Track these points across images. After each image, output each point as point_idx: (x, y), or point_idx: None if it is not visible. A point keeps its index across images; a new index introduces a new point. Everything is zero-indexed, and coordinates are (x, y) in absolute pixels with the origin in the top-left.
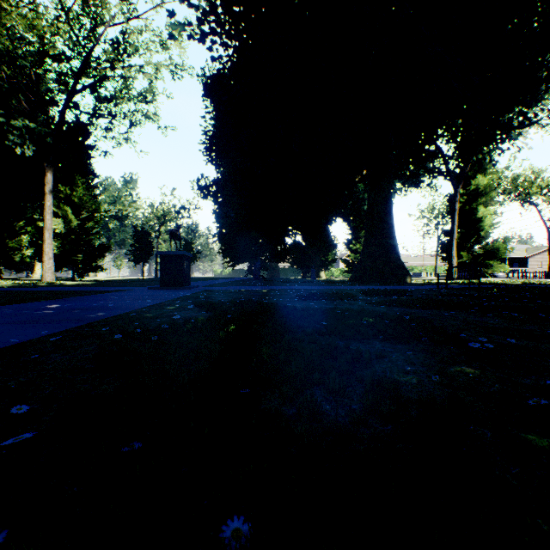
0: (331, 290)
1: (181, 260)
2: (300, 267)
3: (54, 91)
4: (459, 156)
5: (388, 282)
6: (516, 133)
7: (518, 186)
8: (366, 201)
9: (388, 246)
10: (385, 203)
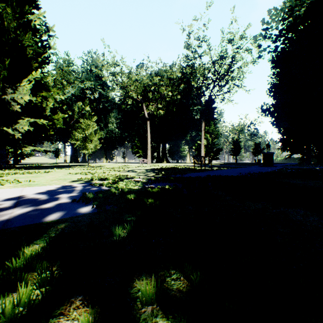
0: None
1: (271, 155)
2: None
3: (204, 91)
4: None
5: None
6: None
7: None
8: None
9: None
10: None
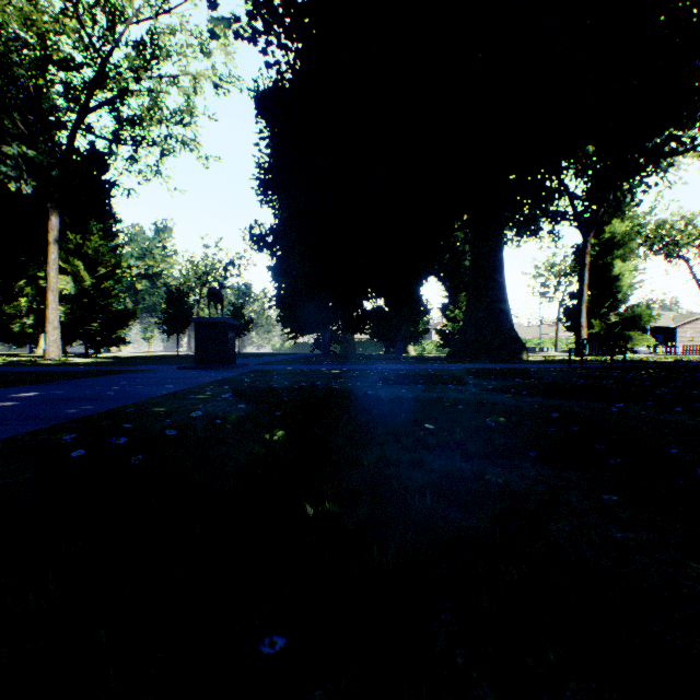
0: (426, 371)
1: (223, 330)
2: (382, 340)
3: (61, 109)
4: (589, 196)
5: (498, 359)
6: (667, 163)
7: (664, 236)
8: (467, 255)
9: (497, 312)
10: (494, 255)
